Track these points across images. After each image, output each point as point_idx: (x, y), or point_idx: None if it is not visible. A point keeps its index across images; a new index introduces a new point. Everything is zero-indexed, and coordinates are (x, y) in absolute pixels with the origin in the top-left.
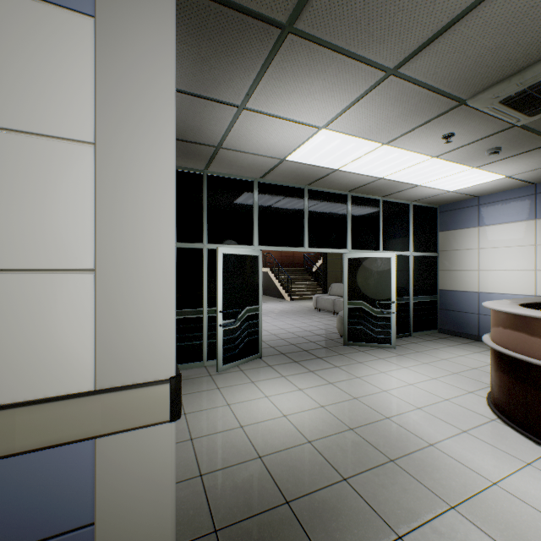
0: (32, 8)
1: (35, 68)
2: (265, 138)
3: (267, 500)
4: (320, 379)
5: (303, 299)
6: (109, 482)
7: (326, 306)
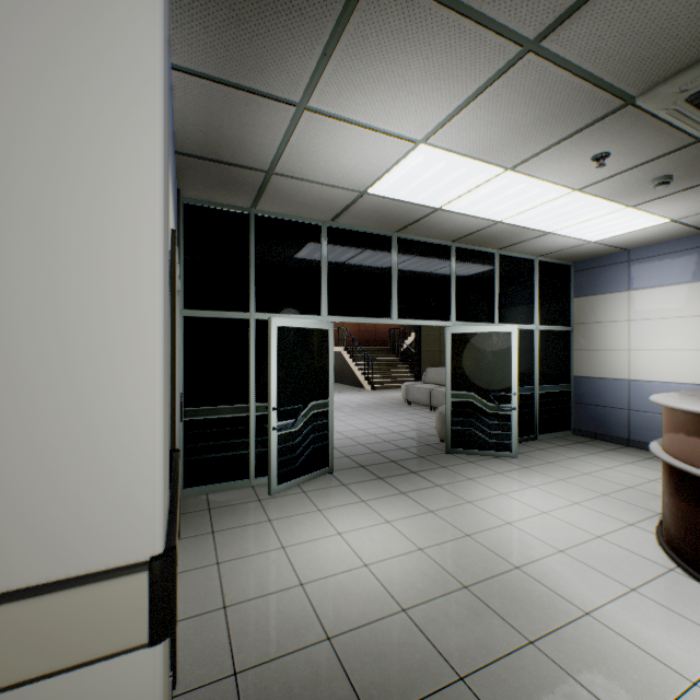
0: None
1: None
2: (338, 158)
3: None
4: (416, 504)
5: (389, 388)
6: None
7: (420, 398)
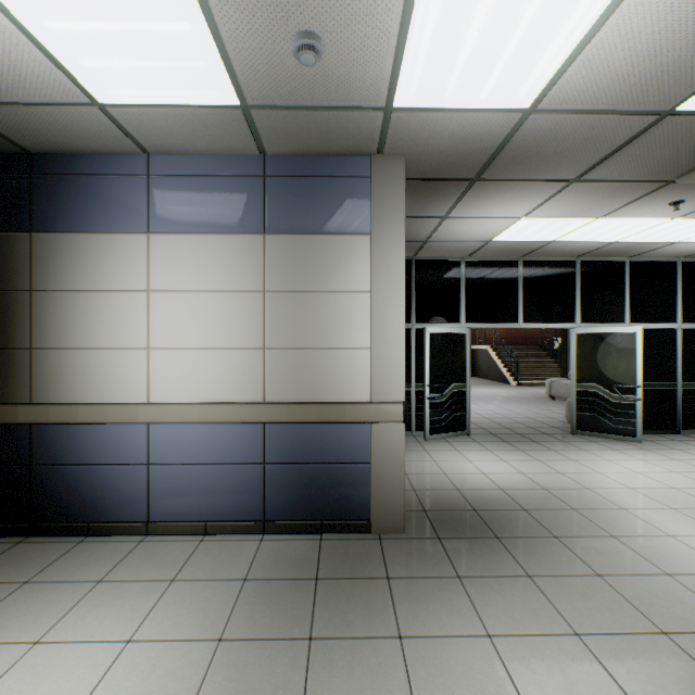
0: (348, 239)
1: (349, 264)
2: (468, 230)
3: (460, 507)
4: (528, 456)
5: (536, 385)
6: (376, 445)
7: (562, 393)
